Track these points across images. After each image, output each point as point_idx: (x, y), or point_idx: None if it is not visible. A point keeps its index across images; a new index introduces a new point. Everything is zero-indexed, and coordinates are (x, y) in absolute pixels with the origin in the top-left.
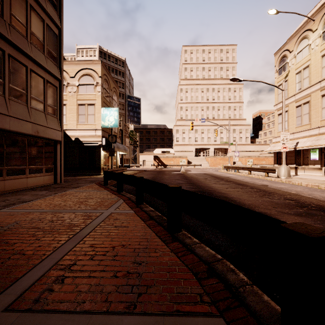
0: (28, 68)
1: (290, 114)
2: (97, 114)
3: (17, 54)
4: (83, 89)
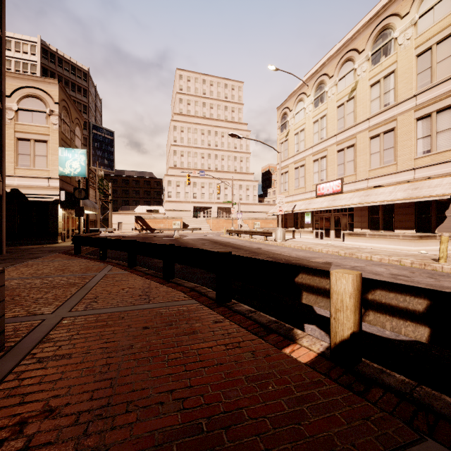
0: None
1: (290, 175)
2: (51, 156)
3: None
4: (27, 117)
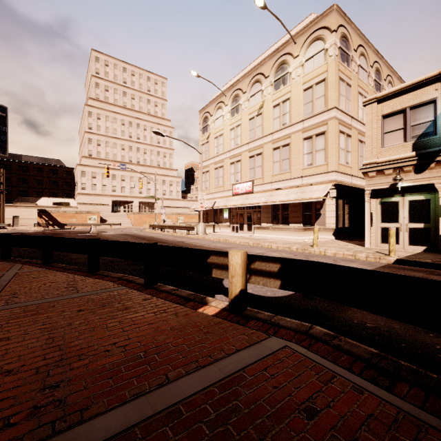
0: None
1: (211, 174)
2: None
3: None
4: None
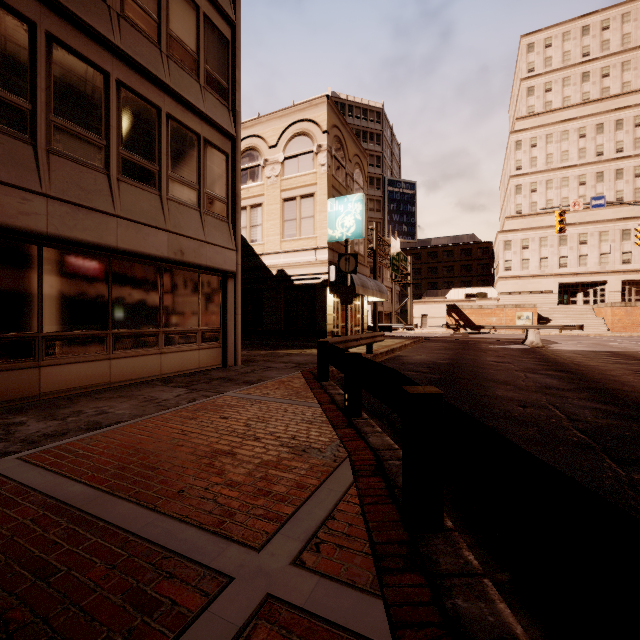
0: (163, 113)
1: None
2: (318, 215)
3: (136, 81)
4: (292, 167)
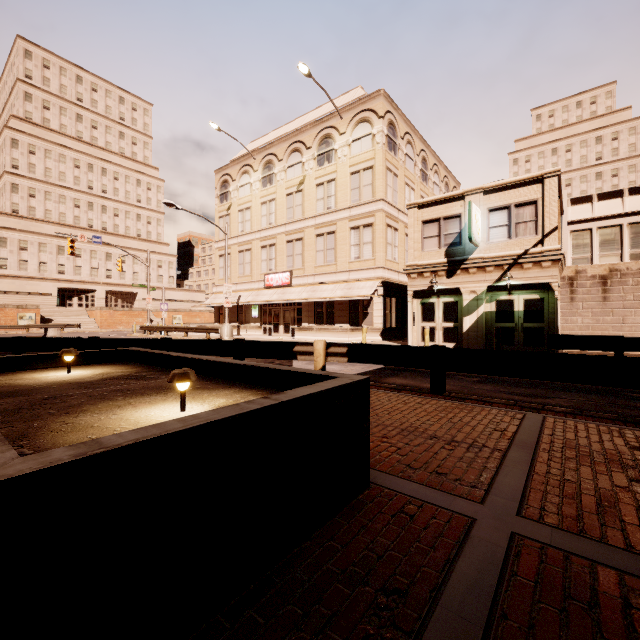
0: None
1: (233, 258)
2: None
3: None
4: None
